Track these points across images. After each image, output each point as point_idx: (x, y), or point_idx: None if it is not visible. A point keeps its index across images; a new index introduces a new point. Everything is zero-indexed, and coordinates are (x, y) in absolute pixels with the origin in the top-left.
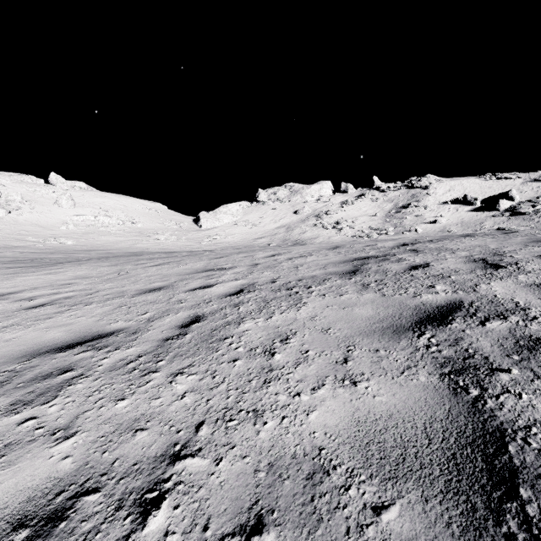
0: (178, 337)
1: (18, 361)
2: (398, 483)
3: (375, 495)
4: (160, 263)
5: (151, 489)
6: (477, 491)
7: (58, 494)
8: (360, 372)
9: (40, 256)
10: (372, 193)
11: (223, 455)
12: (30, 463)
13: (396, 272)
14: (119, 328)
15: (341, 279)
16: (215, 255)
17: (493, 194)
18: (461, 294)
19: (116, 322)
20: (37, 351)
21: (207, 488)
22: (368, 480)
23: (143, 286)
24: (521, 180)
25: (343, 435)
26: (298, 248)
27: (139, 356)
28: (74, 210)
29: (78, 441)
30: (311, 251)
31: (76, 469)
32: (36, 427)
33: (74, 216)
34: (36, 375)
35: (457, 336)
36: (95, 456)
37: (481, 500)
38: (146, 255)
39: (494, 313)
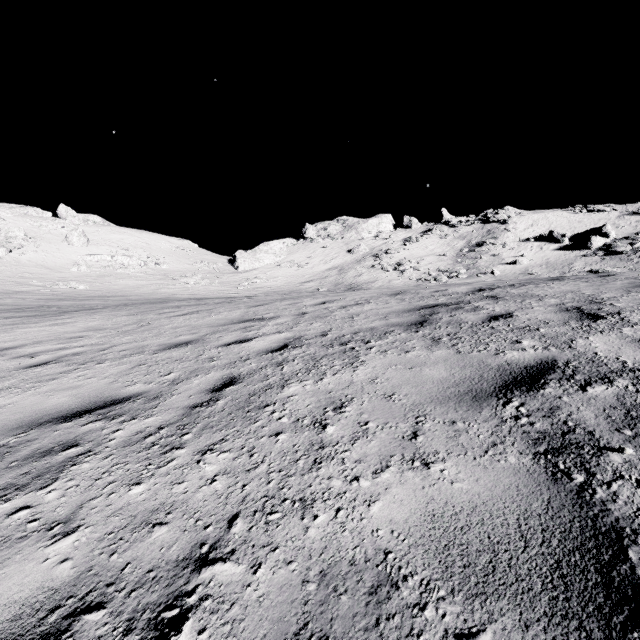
0: (208, 404)
1: (12, 433)
2: (488, 601)
3: (459, 618)
4: (188, 312)
5: (170, 605)
6: (592, 614)
7: (52, 610)
8: (433, 450)
9: (46, 303)
10: (440, 228)
11: (262, 559)
12: (19, 568)
13: (473, 324)
14: (137, 392)
15: (405, 332)
16: (254, 302)
17: (583, 230)
18: (554, 351)
19: (133, 384)
20: (36, 420)
21: (242, 604)
22: (449, 597)
23: (167, 339)
24: (617, 213)
25: (415, 534)
26: (354, 294)
27: (160, 427)
28: (87, 249)
29: (80, 539)
30: (369, 298)
31: (76, 577)
32: (30, 519)
33: (87, 256)
34: (33, 452)
35: (553, 404)
36: (100, 559)
37: (598, 626)
38: (172, 302)
39: (597, 375)
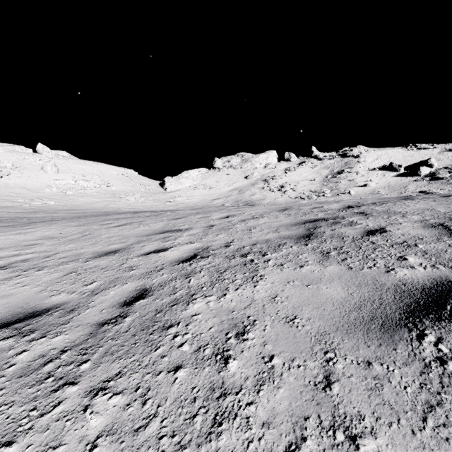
0: (116, 321)
1: None
2: None
3: None
4: (123, 223)
5: None
6: None
7: None
8: (356, 411)
9: (22, 215)
10: (311, 161)
11: None
12: None
13: (354, 238)
14: (58, 303)
15: (296, 244)
16: (174, 216)
17: (414, 162)
18: (445, 270)
19: (57, 294)
20: None
21: None
22: None
23: (100, 248)
24: (438, 150)
25: None
26: (250, 210)
27: (63, 351)
28: (58, 175)
29: None
30: (262, 213)
31: None
32: None
33: (57, 181)
34: None
35: None
36: None
37: None
38: (114, 215)
39: None
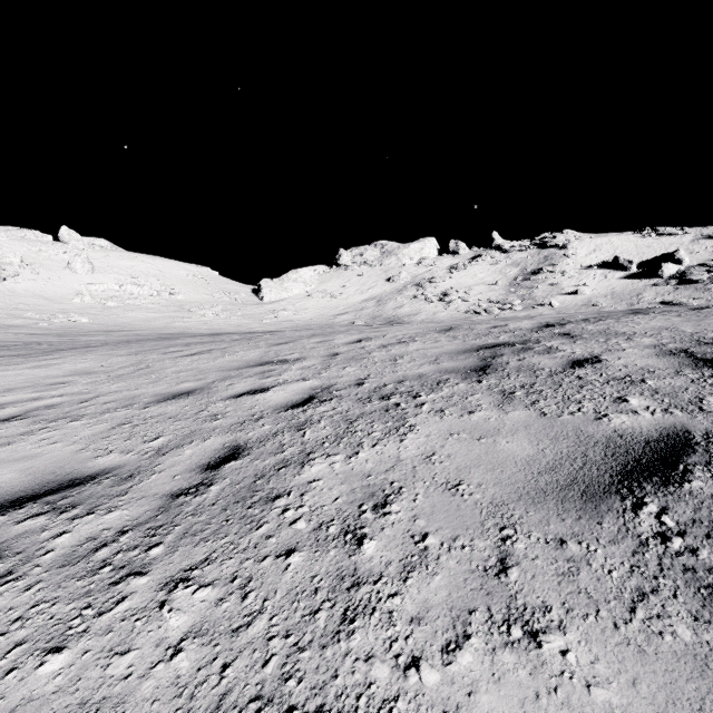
0: (197, 491)
1: None
2: None
3: None
4: (198, 351)
5: None
6: None
7: None
8: (540, 602)
9: (39, 339)
10: (491, 254)
11: None
12: None
13: (552, 371)
14: (107, 467)
15: (464, 381)
16: (277, 340)
17: (653, 256)
18: (681, 416)
19: (106, 454)
20: None
21: None
22: None
23: (165, 388)
24: (690, 237)
25: None
26: (395, 330)
27: (122, 531)
28: (92, 277)
29: None
30: (414, 334)
31: None
32: None
33: (92, 285)
34: None
35: None
36: None
37: None
38: (183, 339)
39: None
